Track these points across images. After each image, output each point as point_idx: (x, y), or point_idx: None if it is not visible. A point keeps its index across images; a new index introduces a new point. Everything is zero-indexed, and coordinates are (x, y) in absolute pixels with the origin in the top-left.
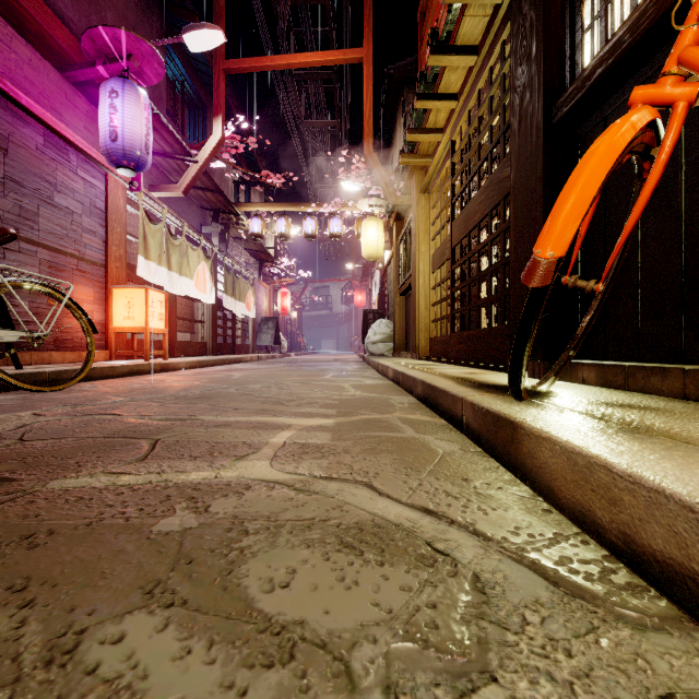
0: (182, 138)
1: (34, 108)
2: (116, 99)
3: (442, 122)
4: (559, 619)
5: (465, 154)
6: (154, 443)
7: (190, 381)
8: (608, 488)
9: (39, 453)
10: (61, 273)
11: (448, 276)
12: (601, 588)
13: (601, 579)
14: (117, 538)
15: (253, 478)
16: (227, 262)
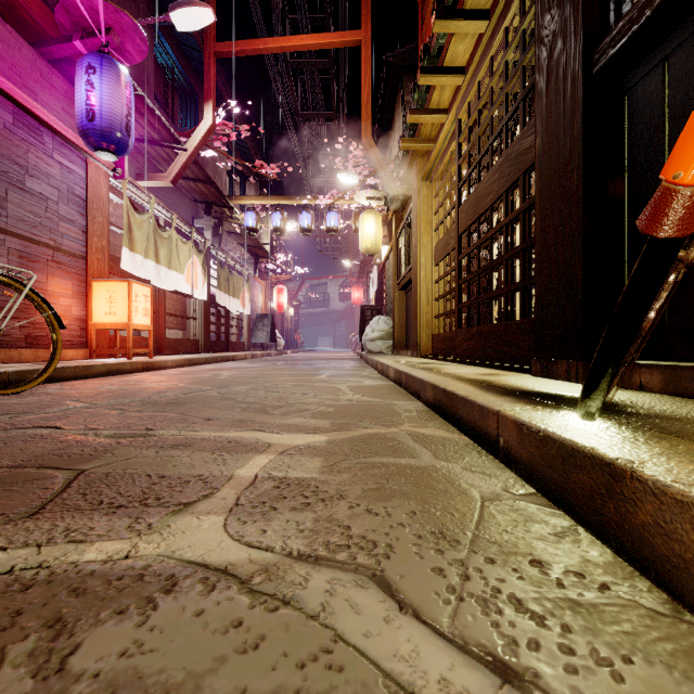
0: (173, 126)
1: (0, 82)
2: (93, 76)
3: (447, 102)
4: None
5: (474, 133)
6: (72, 479)
7: (171, 382)
8: None
9: None
10: (34, 264)
11: (453, 268)
12: None
13: None
14: None
15: (187, 560)
16: (221, 257)
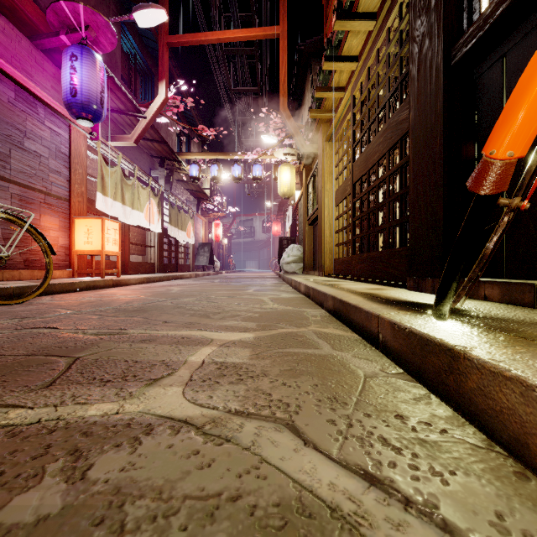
0: (135, 99)
1: (5, 67)
2: (75, 62)
3: (344, 82)
4: None
5: (365, 106)
6: (71, 363)
7: (135, 295)
8: None
9: None
10: (30, 205)
11: (349, 208)
12: None
13: None
14: None
15: (159, 415)
16: (171, 199)
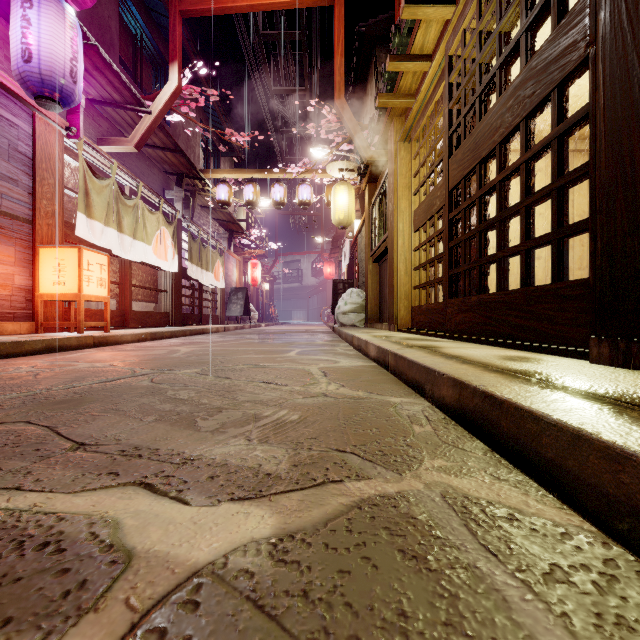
0: (140, 93)
1: None
2: (29, 10)
3: (431, 45)
4: None
5: (468, 68)
6: None
7: (109, 362)
8: None
9: None
10: None
11: (439, 231)
12: None
13: None
14: None
15: None
16: (193, 230)
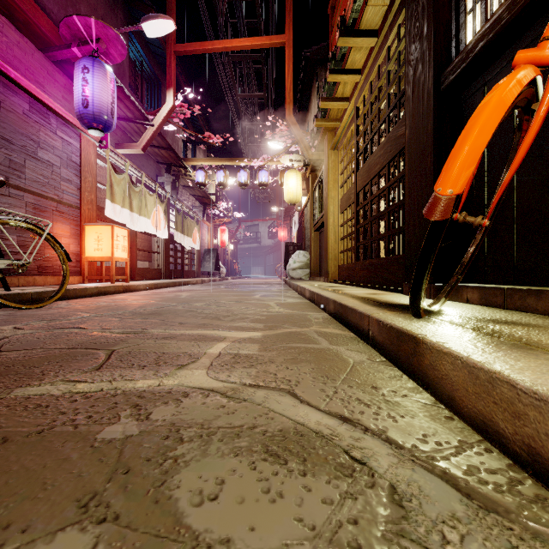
0: (142, 106)
1: (21, 81)
2: (87, 74)
3: (349, 93)
4: (478, 537)
5: (367, 118)
6: (110, 354)
7: (146, 300)
8: (512, 402)
9: (11, 363)
10: (43, 213)
11: (353, 216)
12: (512, 500)
13: (510, 490)
14: (63, 446)
15: (191, 386)
16: (178, 205)
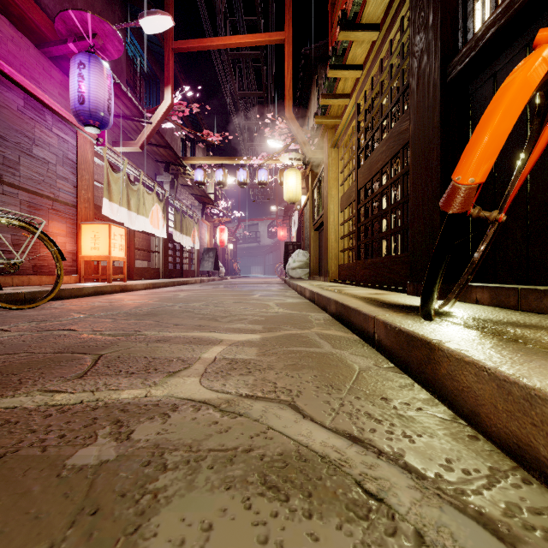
0: (140, 104)
1: (15, 76)
2: (83, 70)
3: (349, 89)
4: None
5: (369, 114)
6: (97, 359)
7: (143, 300)
8: None
9: None
10: (39, 212)
11: (354, 214)
12: None
13: None
14: (25, 476)
15: (181, 397)
16: (176, 204)
